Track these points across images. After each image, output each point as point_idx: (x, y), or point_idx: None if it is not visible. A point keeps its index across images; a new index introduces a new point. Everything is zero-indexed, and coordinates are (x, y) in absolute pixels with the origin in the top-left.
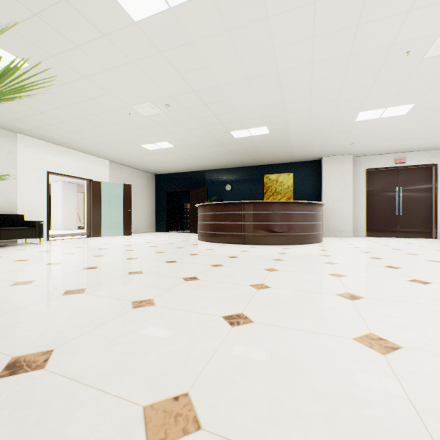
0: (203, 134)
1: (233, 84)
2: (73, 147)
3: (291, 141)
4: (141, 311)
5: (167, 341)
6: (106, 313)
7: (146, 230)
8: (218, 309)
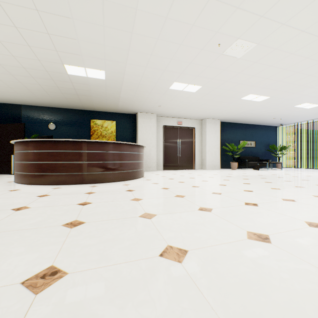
0: (26, 56)
1: None
2: None
3: (121, 92)
4: None
5: None
6: None
7: None
8: None
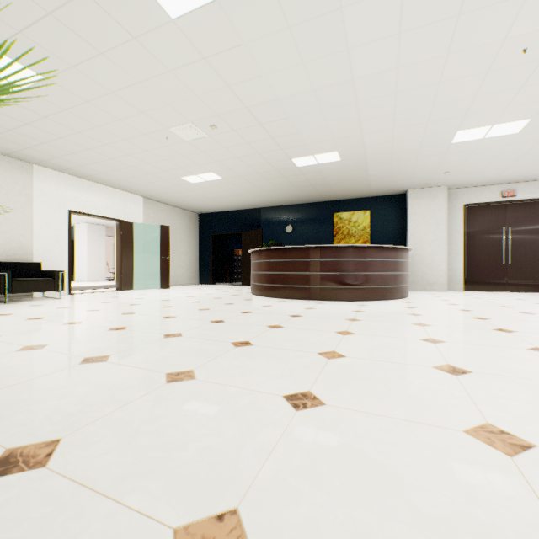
0: (258, 162)
1: (295, 98)
2: (100, 180)
3: (368, 170)
4: (178, 387)
5: (210, 430)
6: (132, 388)
7: (188, 282)
8: (277, 386)
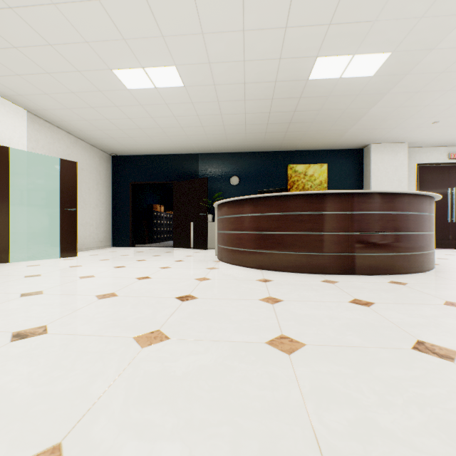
0: (265, 54)
1: None
2: None
3: (376, 103)
4: None
5: None
6: None
7: (98, 245)
8: None
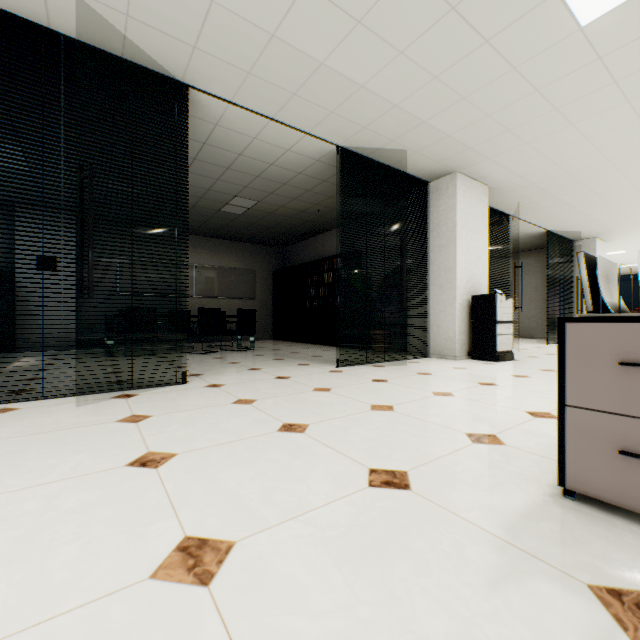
0: None
1: (628, 258)
2: None
3: None
4: None
5: None
6: None
7: None
8: None
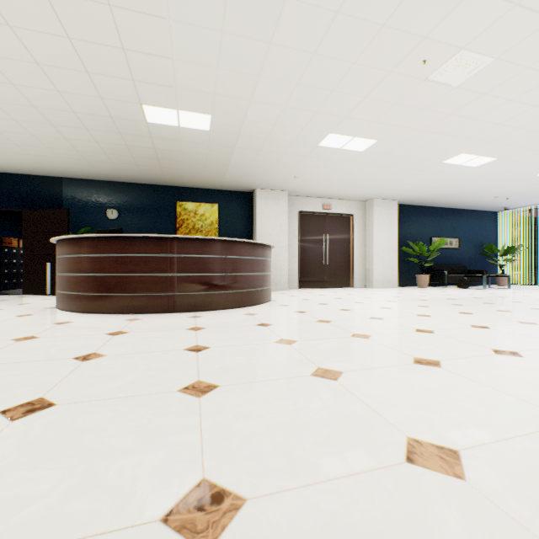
0: (81, 90)
1: None
2: None
3: (233, 154)
4: None
5: None
6: None
7: None
8: None
